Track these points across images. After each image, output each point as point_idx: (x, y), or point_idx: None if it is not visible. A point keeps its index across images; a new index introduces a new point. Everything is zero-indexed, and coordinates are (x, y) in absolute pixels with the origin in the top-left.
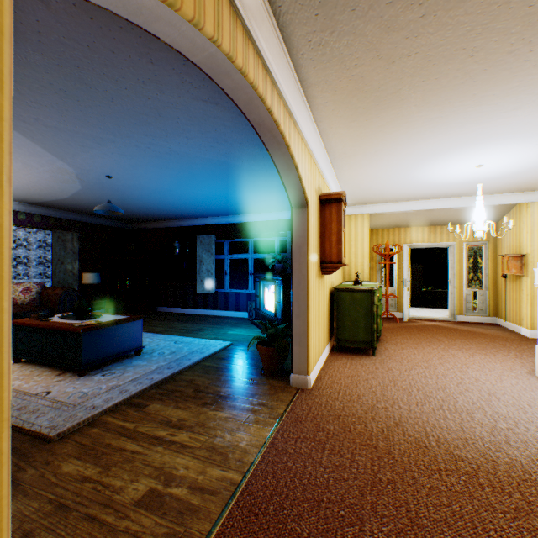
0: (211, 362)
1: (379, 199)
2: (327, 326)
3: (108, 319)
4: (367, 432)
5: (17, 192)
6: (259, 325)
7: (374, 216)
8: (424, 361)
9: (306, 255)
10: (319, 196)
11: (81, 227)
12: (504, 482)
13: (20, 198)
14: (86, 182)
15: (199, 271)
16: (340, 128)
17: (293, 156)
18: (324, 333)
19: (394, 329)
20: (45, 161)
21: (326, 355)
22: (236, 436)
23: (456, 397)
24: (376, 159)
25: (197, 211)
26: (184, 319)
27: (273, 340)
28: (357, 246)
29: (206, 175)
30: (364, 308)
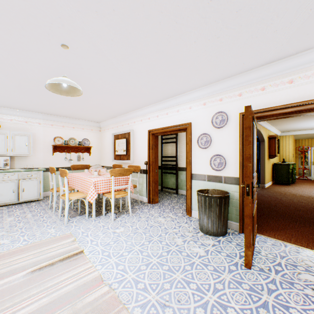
0: None
1: (296, 130)
2: (270, 175)
3: None
4: (280, 192)
5: None
6: None
7: (295, 135)
8: (309, 187)
9: (264, 154)
10: (267, 137)
11: None
12: (309, 197)
13: None
14: None
15: None
16: (274, 122)
17: (261, 133)
18: (269, 177)
19: (304, 181)
20: None
21: (270, 184)
22: None
23: (312, 192)
24: (288, 124)
25: None
26: None
27: None
28: (286, 148)
29: None
30: (285, 170)
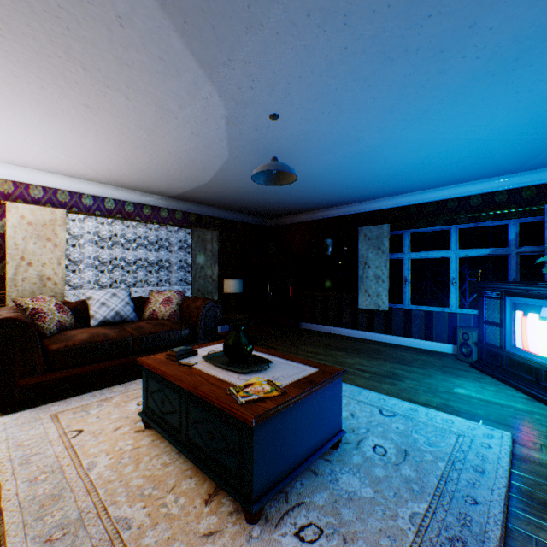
0: (545, 528)
1: None
2: None
3: (287, 377)
4: None
5: (156, 178)
6: (508, 380)
7: None
8: None
9: None
10: None
11: (219, 224)
12: None
13: (161, 190)
14: (235, 142)
15: (362, 277)
16: None
17: None
18: None
19: None
20: (185, 90)
21: None
22: None
23: None
24: None
25: (368, 188)
26: (347, 347)
27: None
28: None
29: (479, 62)
30: None
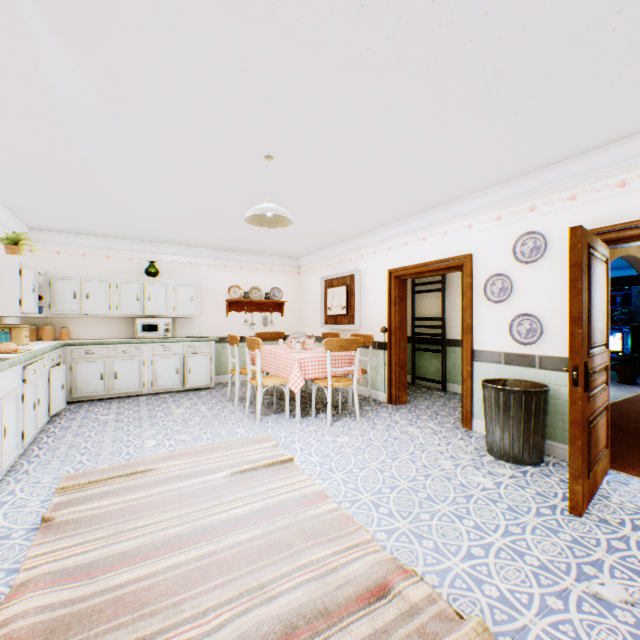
0: None
1: None
2: None
3: None
4: None
5: None
6: None
7: None
8: None
9: None
10: None
11: None
12: None
13: None
14: None
15: None
16: None
17: None
18: None
19: None
20: None
21: None
22: (612, 392)
23: None
24: None
25: None
26: None
27: (626, 364)
28: None
29: None
30: None
